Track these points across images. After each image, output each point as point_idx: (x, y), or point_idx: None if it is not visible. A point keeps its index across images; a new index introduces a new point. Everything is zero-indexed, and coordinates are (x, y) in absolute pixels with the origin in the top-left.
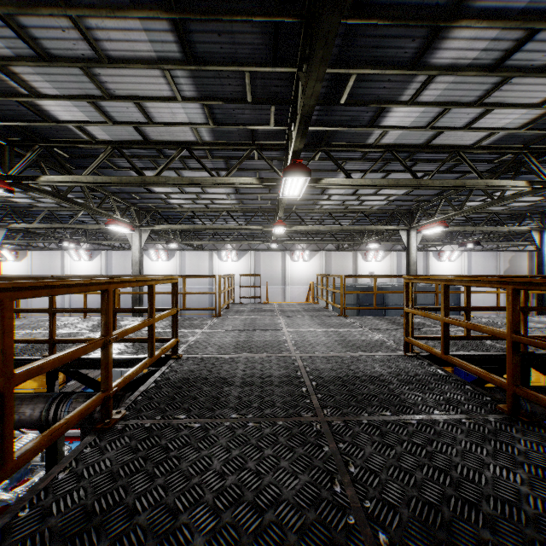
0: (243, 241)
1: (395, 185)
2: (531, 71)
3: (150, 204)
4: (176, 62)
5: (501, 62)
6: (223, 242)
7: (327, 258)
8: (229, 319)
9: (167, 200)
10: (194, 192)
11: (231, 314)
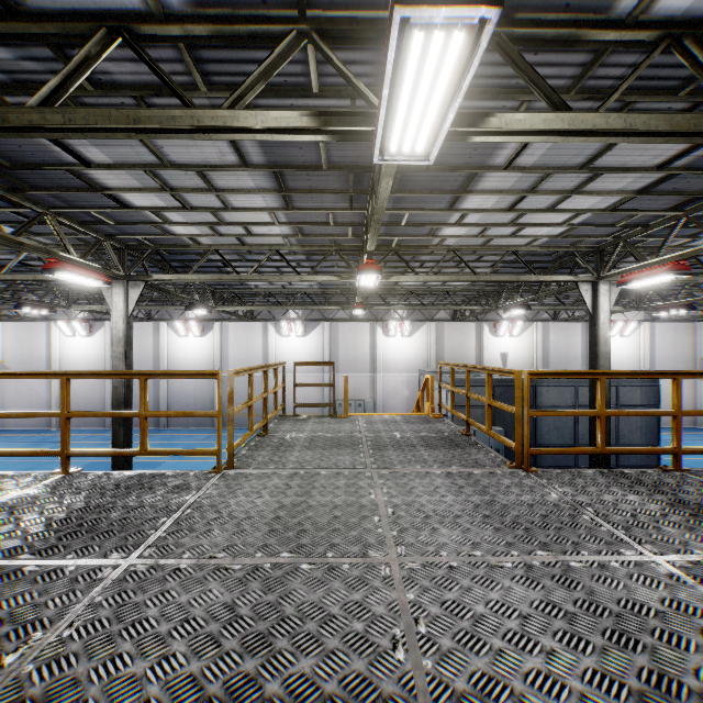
0: (311, 306)
1: (690, 130)
2: None
3: (139, 236)
4: None
5: None
6: (279, 307)
7: (437, 331)
8: (247, 483)
9: (167, 228)
10: (208, 206)
11: (262, 458)
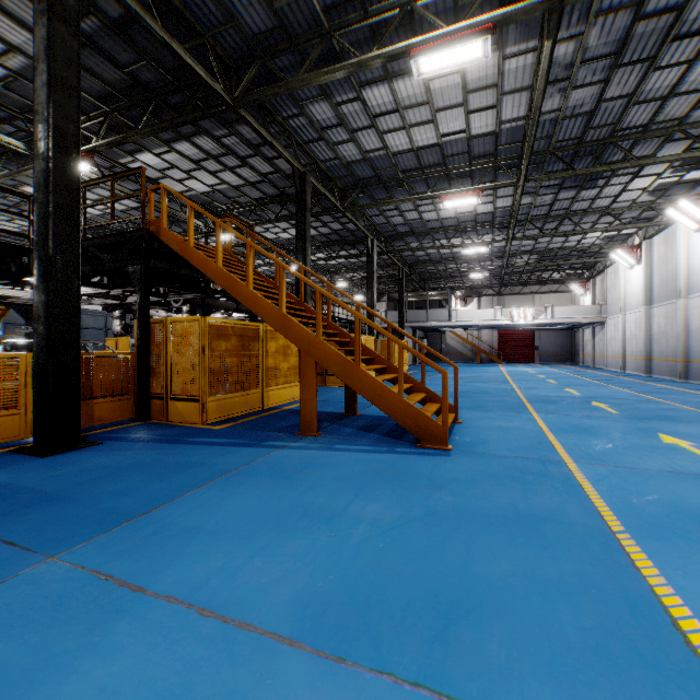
0: None
1: (137, 198)
2: (208, 171)
3: None
4: (30, 57)
5: (198, 162)
6: None
7: None
8: None
9: None
10: None
11: None
